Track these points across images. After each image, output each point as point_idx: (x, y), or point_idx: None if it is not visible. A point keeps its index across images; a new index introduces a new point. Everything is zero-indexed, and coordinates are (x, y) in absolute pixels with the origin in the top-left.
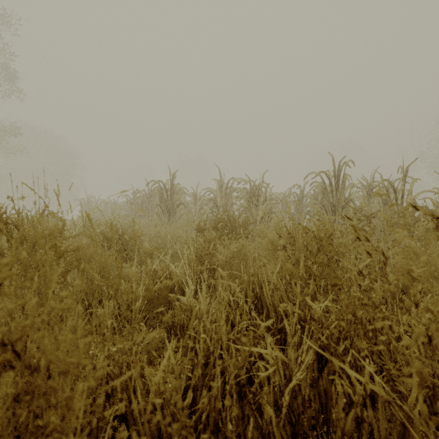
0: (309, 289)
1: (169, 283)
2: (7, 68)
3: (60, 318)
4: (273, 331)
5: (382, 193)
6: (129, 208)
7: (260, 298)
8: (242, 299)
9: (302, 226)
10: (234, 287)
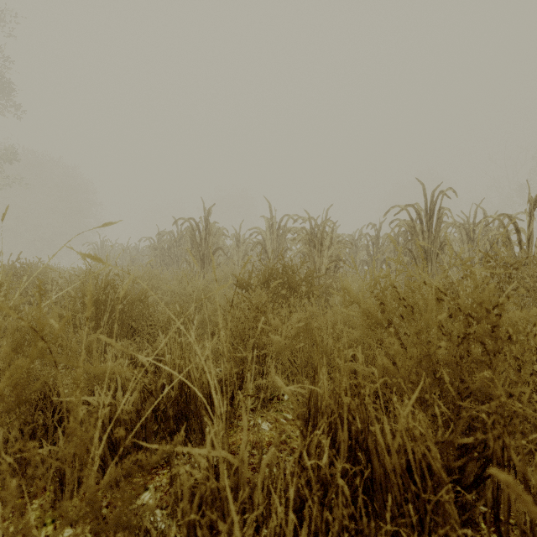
0: (462, 421)
1: (146, 461)
2: None
3: None
4: None
5: (498, 233)
6: (153, 254)
7: (366, 445)
8: (327, 447)
9: (431, 286)
10: None
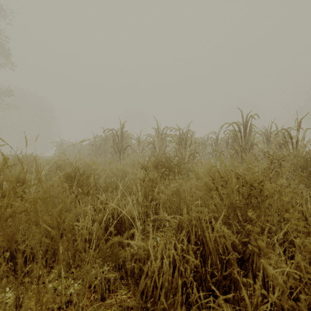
0: (244, 231)
1: (120, 239)
2: (3, 47)
3: (6, 284)
4: (218, 277)
5: (281, 139)
6: (91, 148)
7: (202, 241)
8: (186, 242)
9: (234, 172)
10: (193, 260)
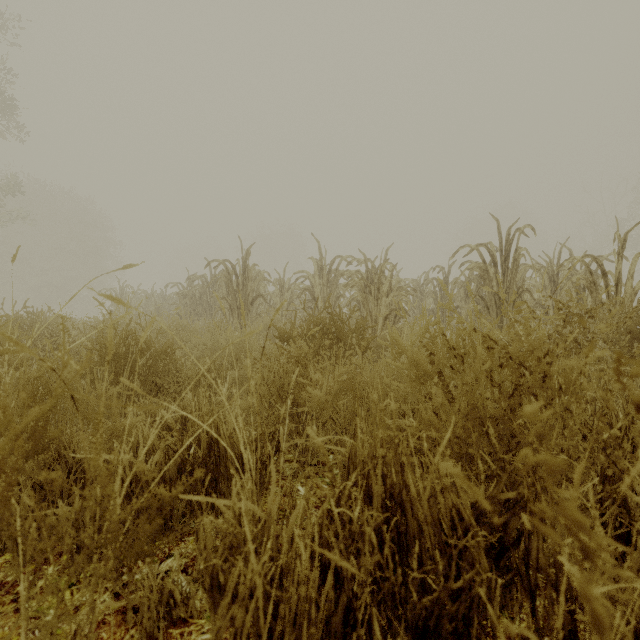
0: (506, 475)
1: (166, 495)
2: (1, 92)
3: None
4: (437, 594)
5: (582, 277)
6: (182, 302)
7: (401, 498)
8: (360, 501)
9: (481, 333)
10: (344, 565)
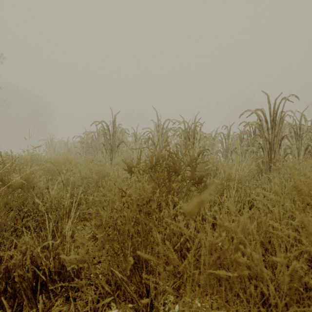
0: None
1: None
2: None
3: None
4: None
5: None
6: (81, 146)
7: None
8: None
9: None
10: None
